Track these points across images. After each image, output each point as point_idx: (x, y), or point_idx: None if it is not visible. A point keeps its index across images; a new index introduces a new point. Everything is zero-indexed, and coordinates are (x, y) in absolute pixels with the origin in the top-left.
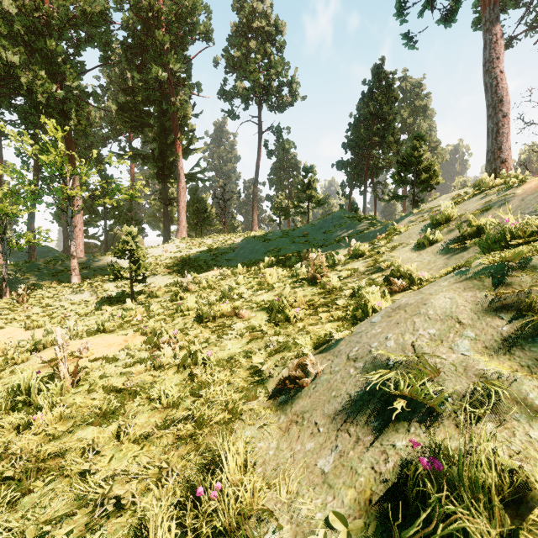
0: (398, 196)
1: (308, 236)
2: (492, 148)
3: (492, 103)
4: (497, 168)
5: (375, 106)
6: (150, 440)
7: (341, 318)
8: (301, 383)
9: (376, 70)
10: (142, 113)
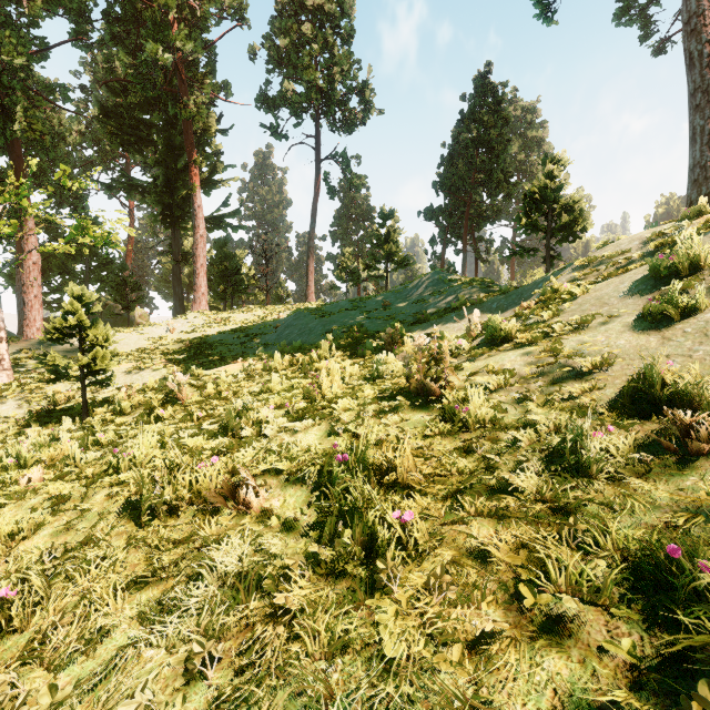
0: (524, 249)
1: (390, 308)
2: (701, 160)
3: (701, 85)
4: None
5: (478, 130)
6: None
7: (590, 589)
8: None
9: (480, 80)
10: (140, 124)
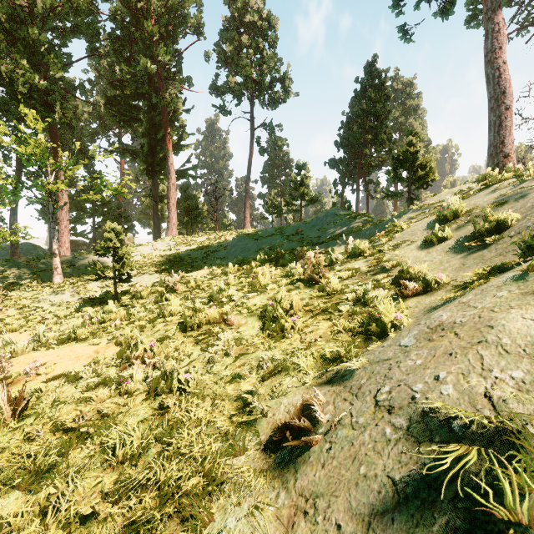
0: (393, 193)
1: (301, 234)
2: (494, 142)
3: (494, 95)
4: (499, 163)
5: (368, 104)
6: (88, 524)
7: (348, 328)
8: (309, 441)
9: (368, 67)
10: (131, 108)
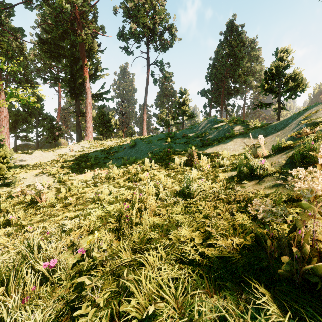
0: (263, 103)
1: (187, 138)
2: None
3: None
4: None
5: (229, 49)
6: None
7: None
8: None
9: (229, 24)
10: (60, 47)
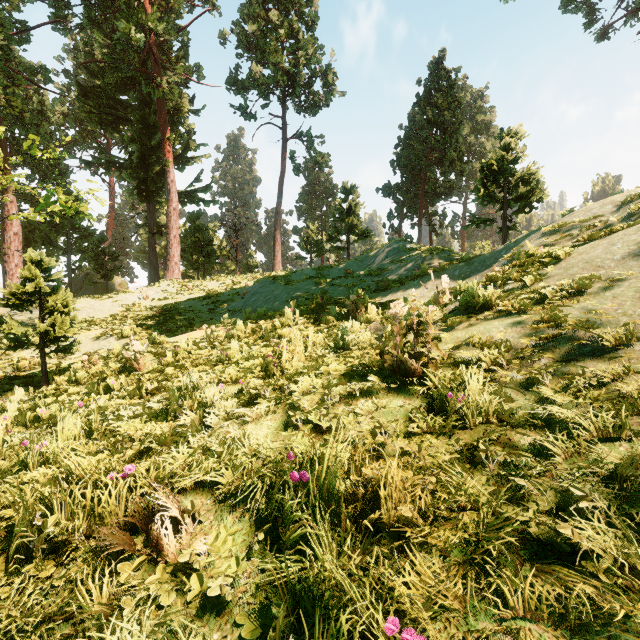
0: (481, 219)
1: (352, 276)
2: None
3: None
4: None
5: (433, 112)
6: None
7: None
8: None
9: (434, 66)
10: (117, 104)
